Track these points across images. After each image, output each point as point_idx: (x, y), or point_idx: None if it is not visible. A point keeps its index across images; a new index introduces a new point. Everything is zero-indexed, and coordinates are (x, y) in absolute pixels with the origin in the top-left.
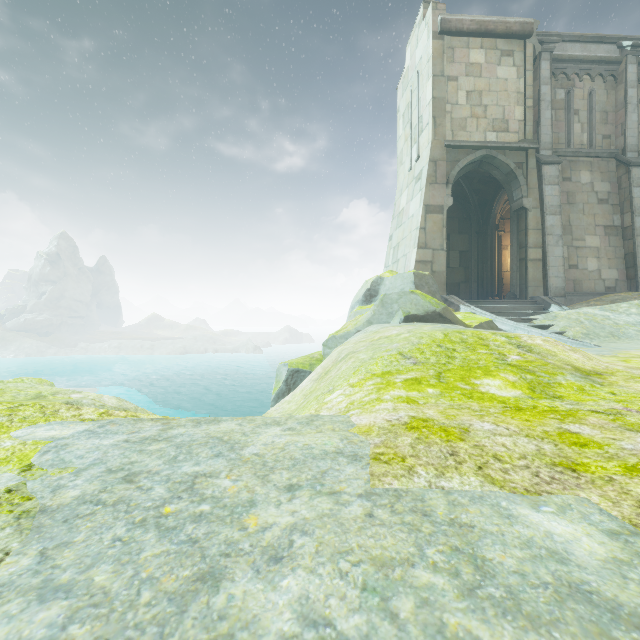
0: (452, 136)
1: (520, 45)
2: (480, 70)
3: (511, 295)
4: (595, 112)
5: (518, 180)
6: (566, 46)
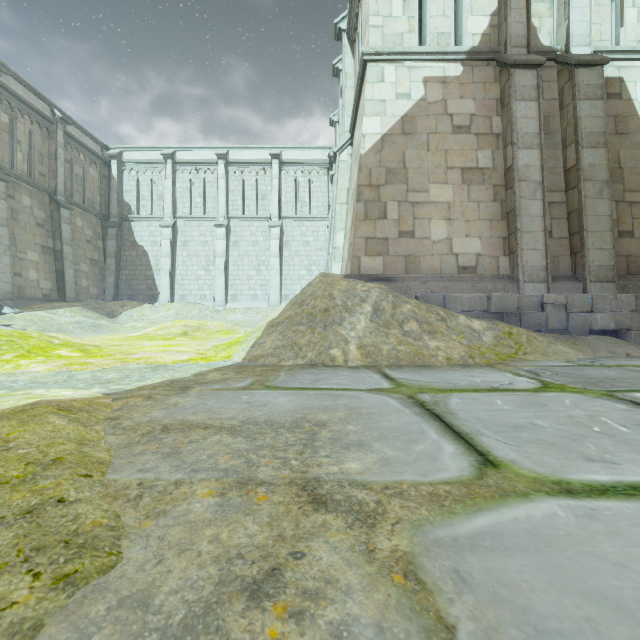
0: None
1: None
2: None
3: None
4: (35, 150)
5: None
6: (11, 79)
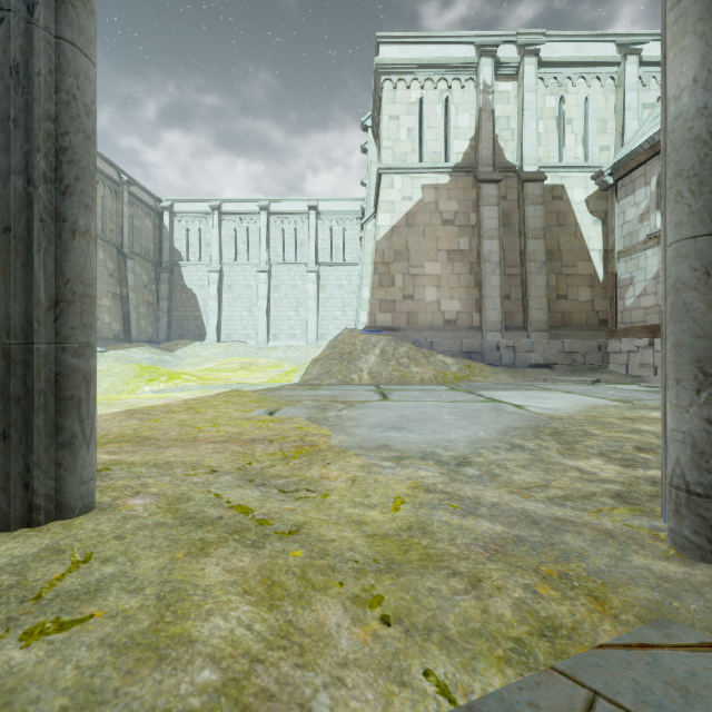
0: None
1: None
2: None
3: None
4: (107, 211)
5: None
6: None
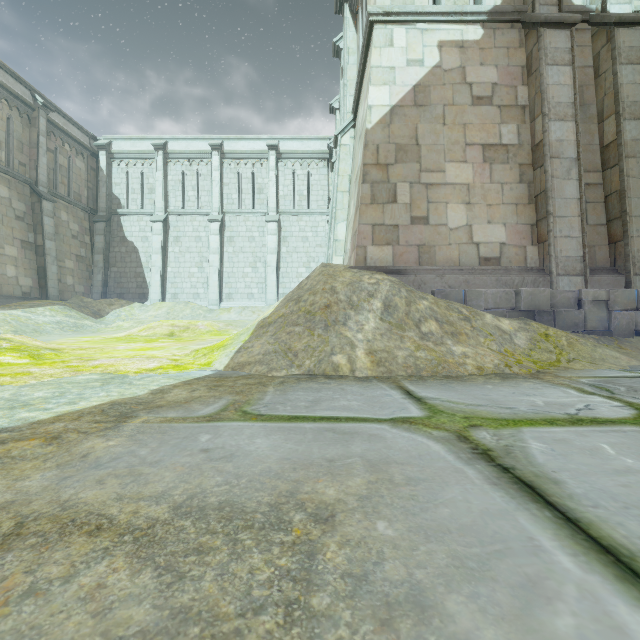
0: None
1: None
2: None
3: None
4: (13, 138)
5: None
6: None
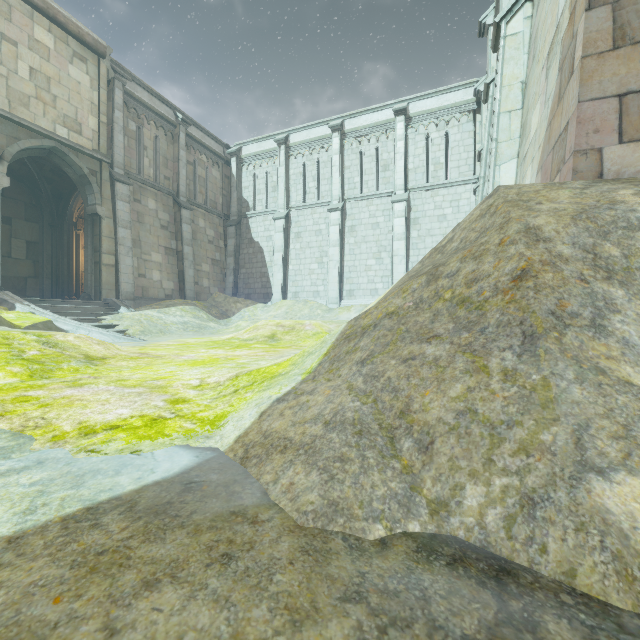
0: (9, 107)
1: (94, 59)
2: (49, 54)
3: (86, 296)
4: (159, 155)
5: (92, 186)
6: (137, 88)
